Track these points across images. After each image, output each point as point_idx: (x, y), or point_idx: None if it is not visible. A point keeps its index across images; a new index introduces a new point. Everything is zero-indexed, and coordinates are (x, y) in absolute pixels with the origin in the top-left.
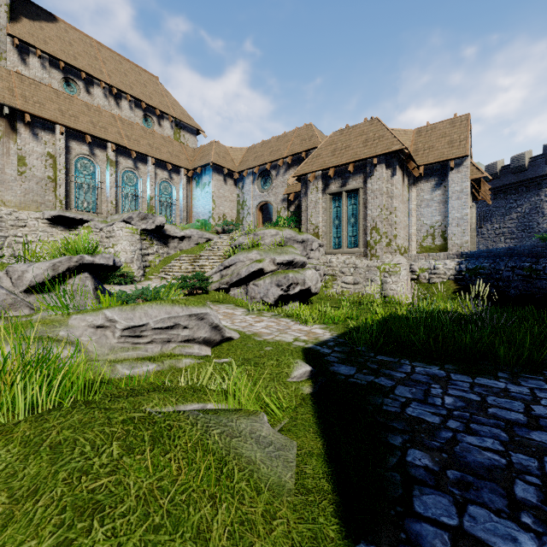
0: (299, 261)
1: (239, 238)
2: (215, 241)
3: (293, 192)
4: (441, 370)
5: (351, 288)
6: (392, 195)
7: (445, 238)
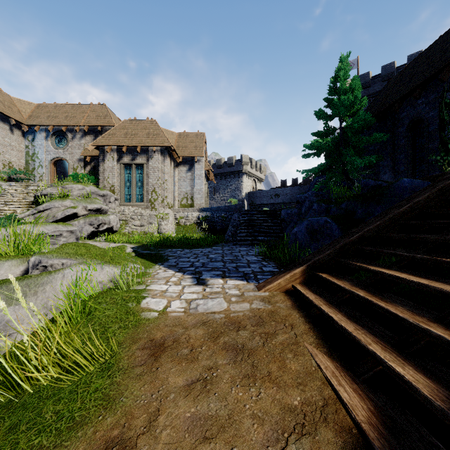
0: (104, 209)
1: (47, 188)
2: (5, 188)
3: (90, 155)
4: (182, 249)
5: (139, 229)
6: (165, 172)
7: (193, 200)
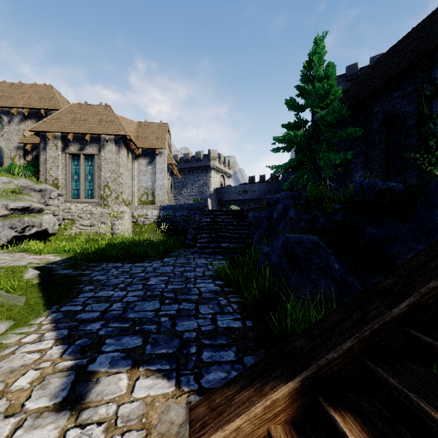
0: (36, 208)
1: None
2: None
3: (31, 143)
4: (121, 264)
5: (88, 229)
6: (120, 164)
7: (154, 196)
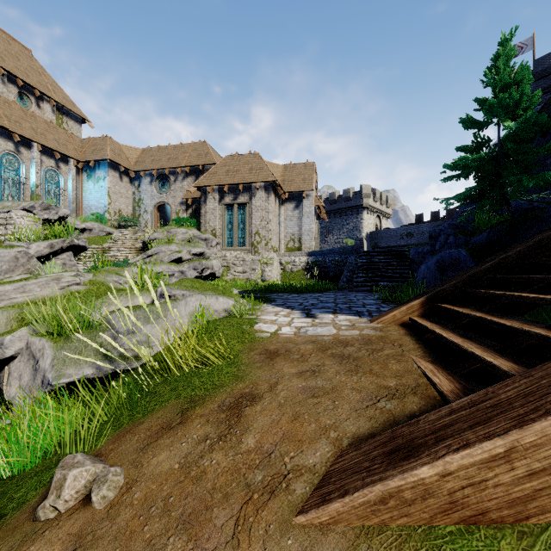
0: (207, 253)
1: (154, 233)
2: (117, 235)
3: (191, 198)
4: (289, 294)
5: (241, 276)
6: (269, 211)
7: (301, 243)
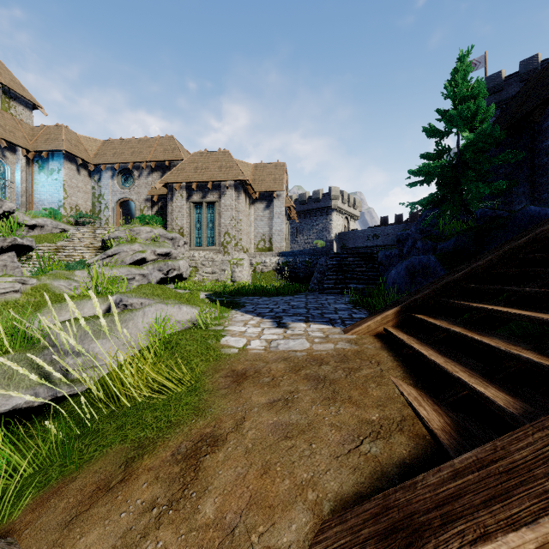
0: (174, 254)
1: (115, 232)
2: (73, 232)
3: (157, 195)
4: (259, 297)
5: (210, 276)
6: (239, 210)
7: (272, 243)
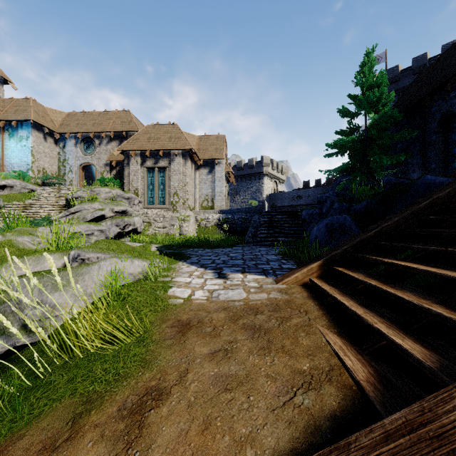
0: (129, 211)
1: (78, 192)
2: (40, 192)
3: (115, 160)
4: (203, 249)
5: (161, 230)
6: (186, 174)
7: (214, 202)
